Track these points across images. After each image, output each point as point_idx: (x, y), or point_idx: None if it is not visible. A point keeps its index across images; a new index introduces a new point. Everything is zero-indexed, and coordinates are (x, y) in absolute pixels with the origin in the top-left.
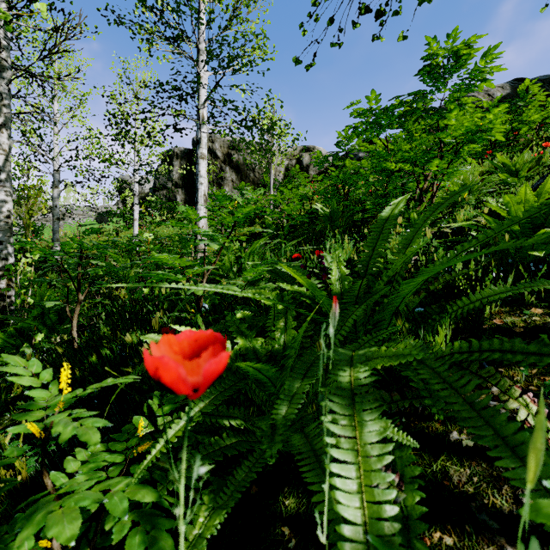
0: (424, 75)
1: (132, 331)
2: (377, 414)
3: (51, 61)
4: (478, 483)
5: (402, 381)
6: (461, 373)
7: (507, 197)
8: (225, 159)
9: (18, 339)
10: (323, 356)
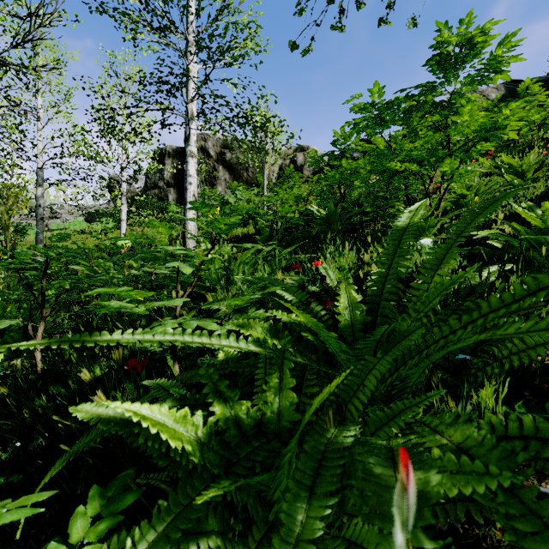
0: (433, 65)
1: (95, 363)
2: None
3: (35, 54)
4: None
5: None
6: None
7: (547, 203)
8: (218, 158)
9: None
10: (337, 442)
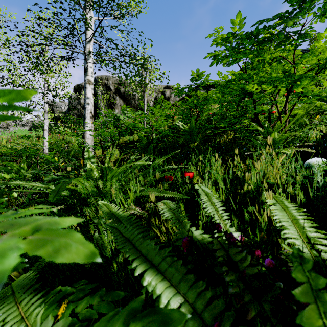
0: None
1: None
2: None
3: None
4: None
5: None
6: None
7: None
8: (116, 91)
9: None
10: None
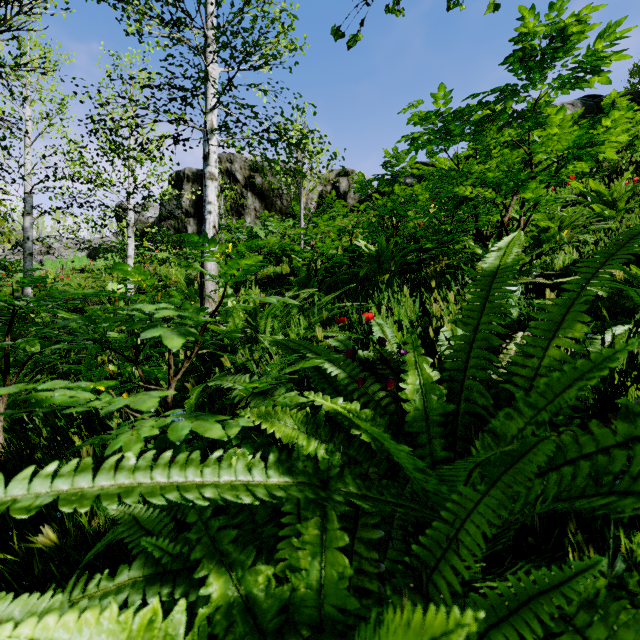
0: (515, 62)
1: (61, 459)
2: None
3: (21, 53)
4: None
5: None
6: None
7: None
8: (247, 183)
9: None
10: None
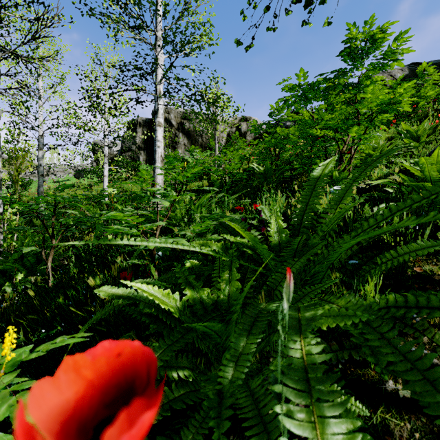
0: (345, 55)
1: (95, 275)
2: (340, 408)
3: (37, 46)
4: (420, 439)
5: (336, 327)
6: (414, 342)
7: (423, 158)
8: (179, 127)
9: (1, 279)
10: (266, 309)
